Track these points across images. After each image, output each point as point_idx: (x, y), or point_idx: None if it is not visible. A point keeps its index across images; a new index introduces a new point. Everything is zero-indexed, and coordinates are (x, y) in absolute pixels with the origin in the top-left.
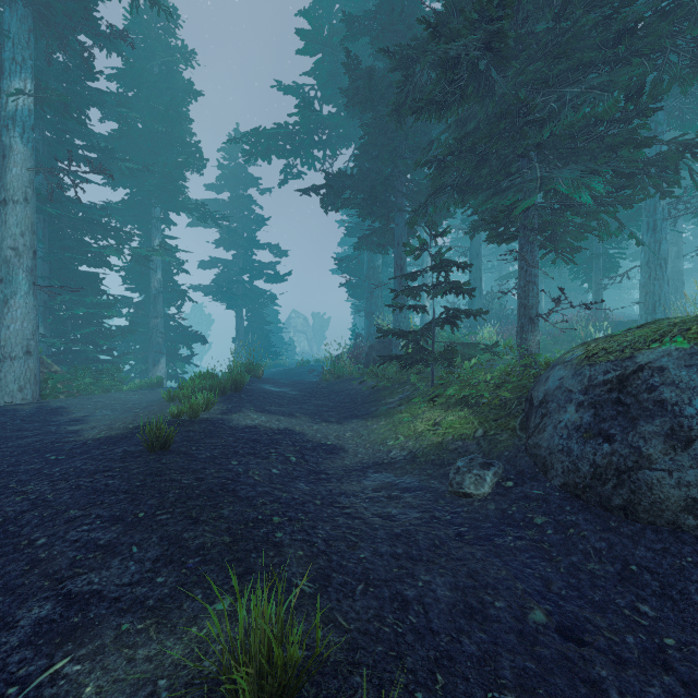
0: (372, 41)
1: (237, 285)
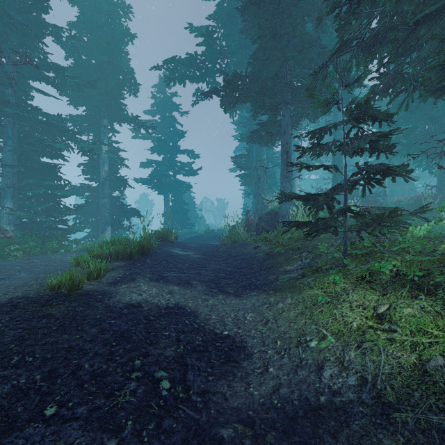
0: None
1: (165, 178)
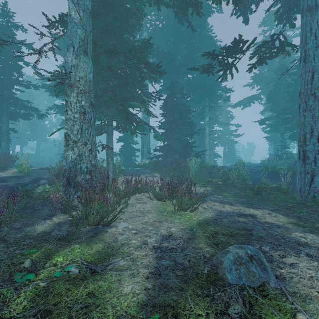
0: (273, 88)
1: (224, 138)
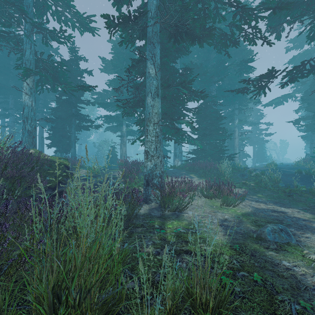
0: (309, 88)
1: (253, 137)
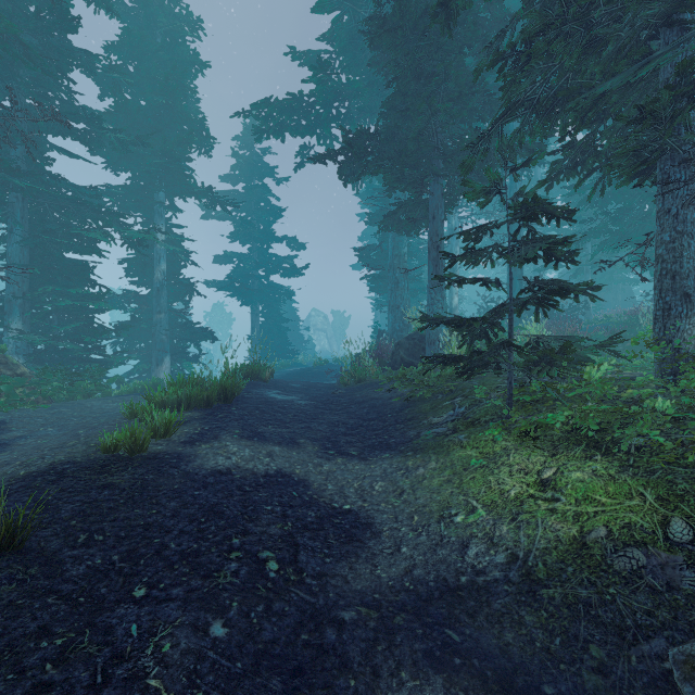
0: None
1: (252, 280)
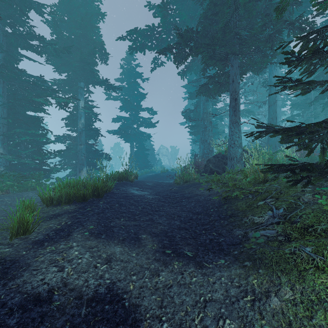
0: None
1: (130, 130)
